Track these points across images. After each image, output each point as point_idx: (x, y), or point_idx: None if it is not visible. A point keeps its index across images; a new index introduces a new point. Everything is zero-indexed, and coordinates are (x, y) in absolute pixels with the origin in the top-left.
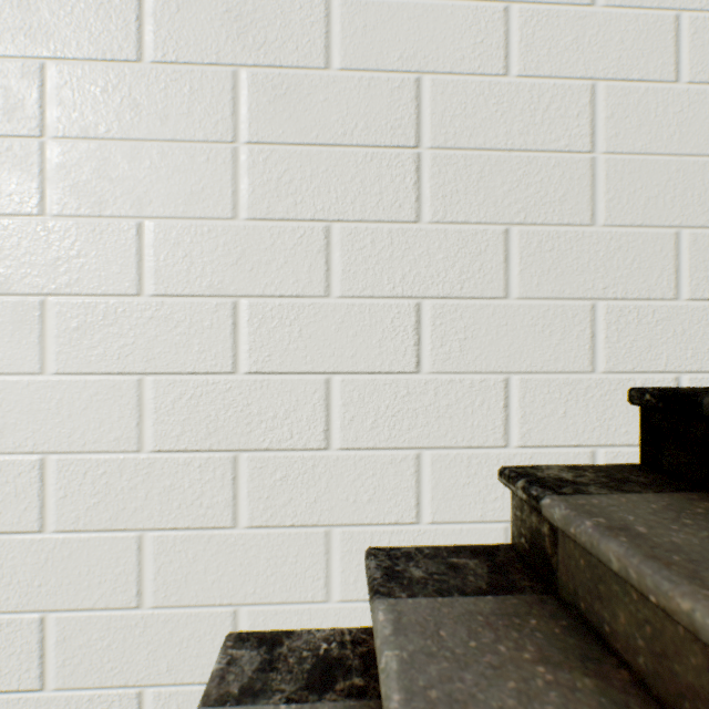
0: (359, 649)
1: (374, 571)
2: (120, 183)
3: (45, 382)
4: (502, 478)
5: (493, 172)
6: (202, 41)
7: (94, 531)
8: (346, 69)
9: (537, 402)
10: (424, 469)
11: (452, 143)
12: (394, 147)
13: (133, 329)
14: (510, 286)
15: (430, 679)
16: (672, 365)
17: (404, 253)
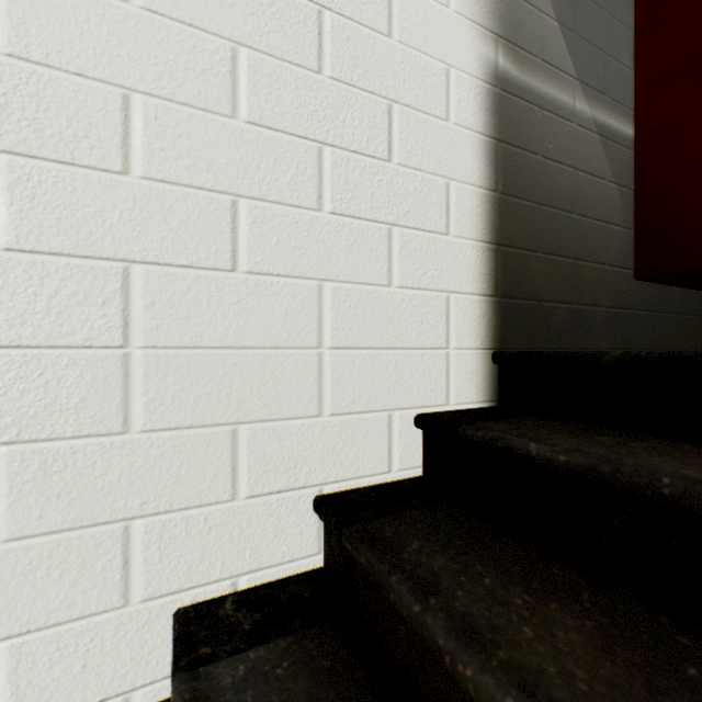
0: None
1: None
2: None
3: None
4: None
5: None
6: None
7: None
8: None
9: (41, 666)
10: None
11: None
12: None
13: None
14: None
15: None
16: (230, 569)
17: None
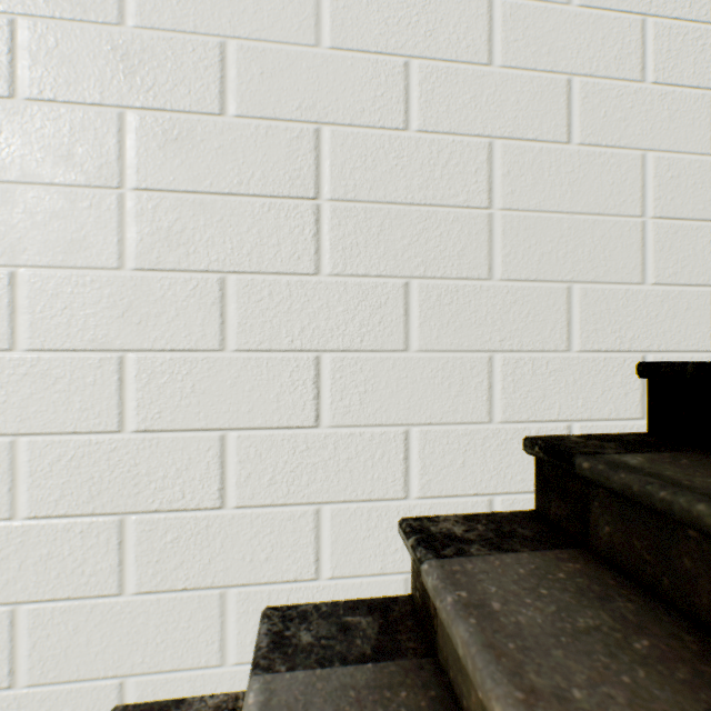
0: None
1: (263, 638)
2: None
3: None
4: (400, 531)
5: (393, 225)
6: (84, 79)
7: None
8: (242, 116)
9: (437, 453)
10: (324, 524)
11: (352, 195)
12: (293, 198)
13: (5, 387)
14: (410, 339)
15: None
16: (565, 413)
17: (304, 305)
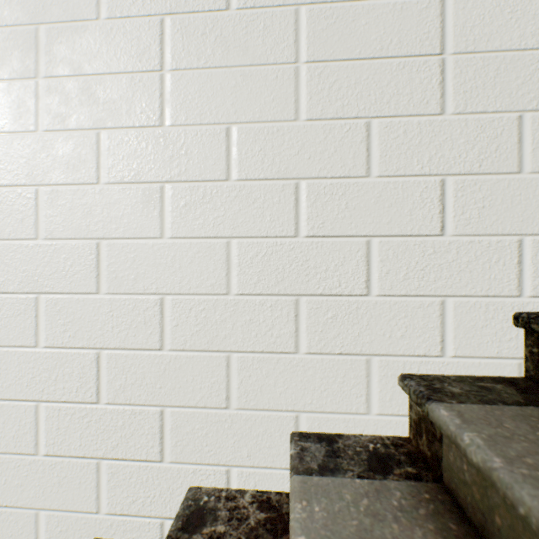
0: (401, 450)
1: (417, 386)
2: (214, 99)
3: (164, 244)
4: (518, 320)
5: (508, 69)
6: None
7: (196, 351)
8: None
9: None
10: (448, 313)
11: (471, 48)
12: (422, 56)
13: (223, 205)
14: (523, 163)
15: (518, 452)
16: None
17: (431, 139)
